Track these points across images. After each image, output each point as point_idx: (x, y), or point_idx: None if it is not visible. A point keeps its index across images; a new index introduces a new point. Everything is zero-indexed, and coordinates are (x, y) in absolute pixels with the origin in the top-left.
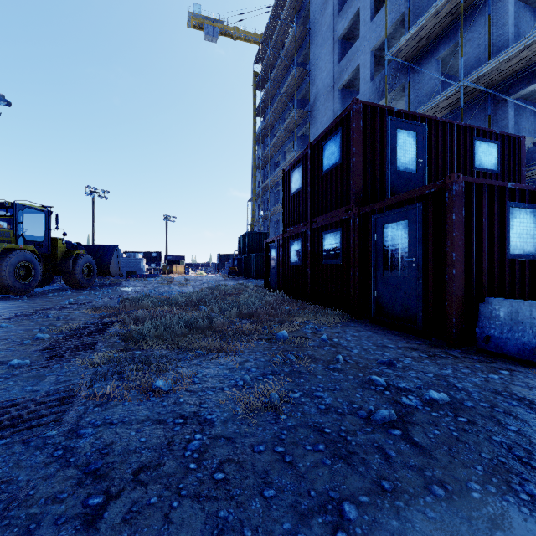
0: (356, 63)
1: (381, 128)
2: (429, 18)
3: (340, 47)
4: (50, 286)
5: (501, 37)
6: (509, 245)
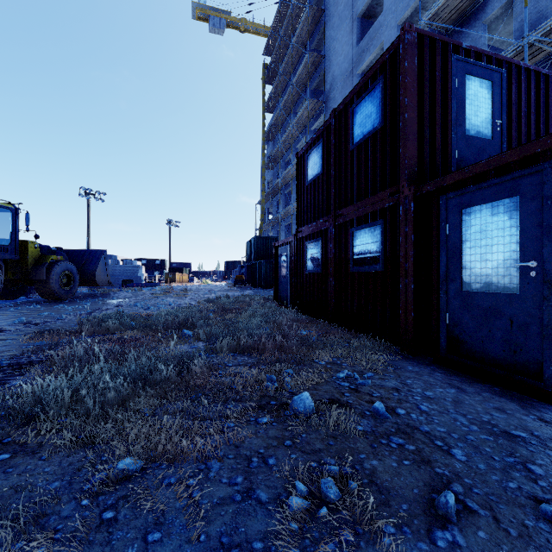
0: (379, 40)
1: (444, 72)
2: None
3: (360, 25)
4: (28, 297)
5: None
6: None
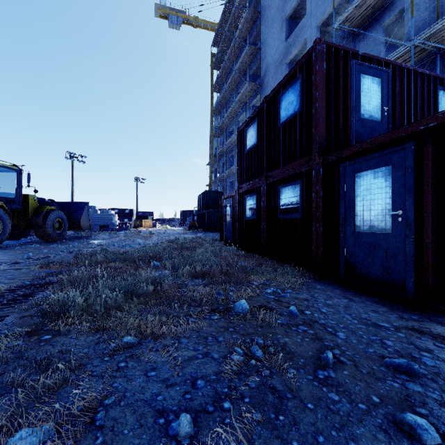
0: (303, 37)
1: (345, 72)
2: None
3: (288, 25)
4: (27, 238)
5: None
6: None
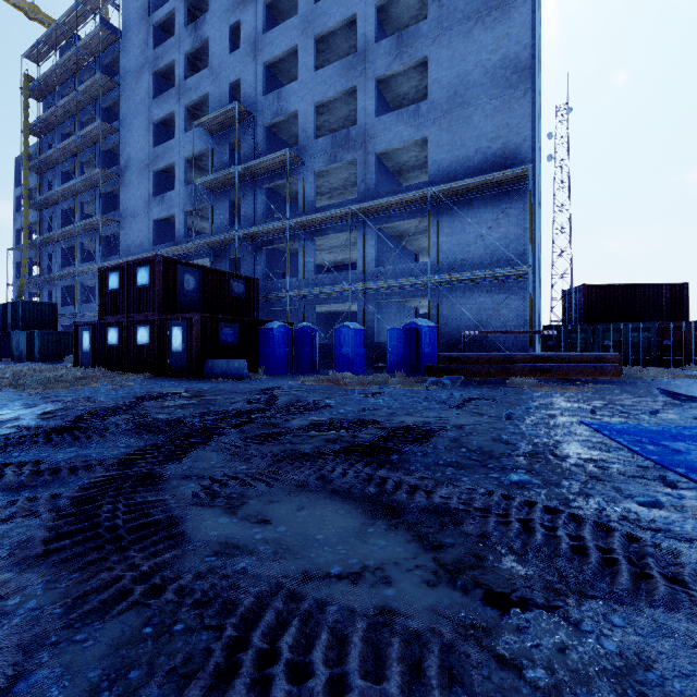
0: (172, 159)
1: (175, 271)
2: (221, 175)
3: (156, 130)
4: None
5: (260, 209)
6: (220, 340)
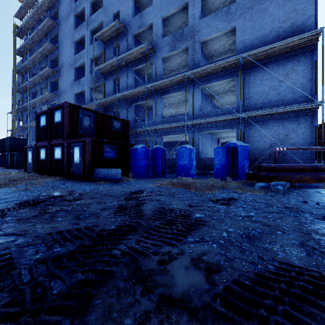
0: (84, 60)
1: (77, 113)
2: (108, 63)
3: (76, 46)
4: None
5: (130, 82)
6: (104, 155)
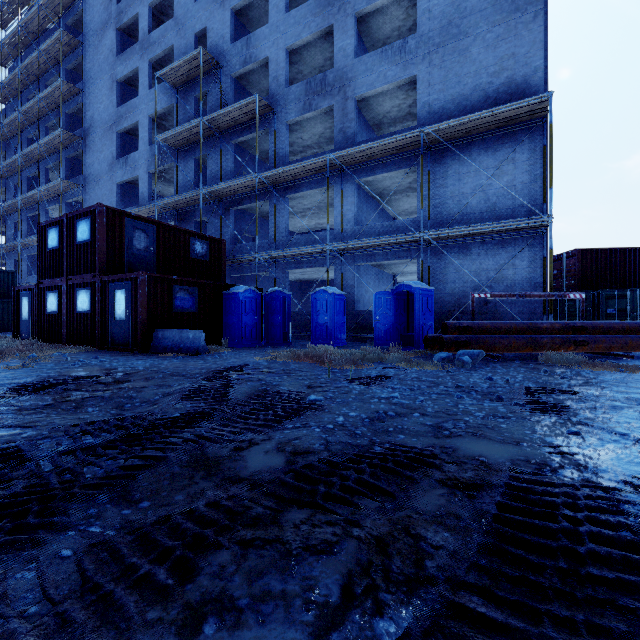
0: (135, 118)
1: (121, 225)
2: (185, 129)
3: (120, 89)
4: None
5: (227, 167)
6: (174, 305)
